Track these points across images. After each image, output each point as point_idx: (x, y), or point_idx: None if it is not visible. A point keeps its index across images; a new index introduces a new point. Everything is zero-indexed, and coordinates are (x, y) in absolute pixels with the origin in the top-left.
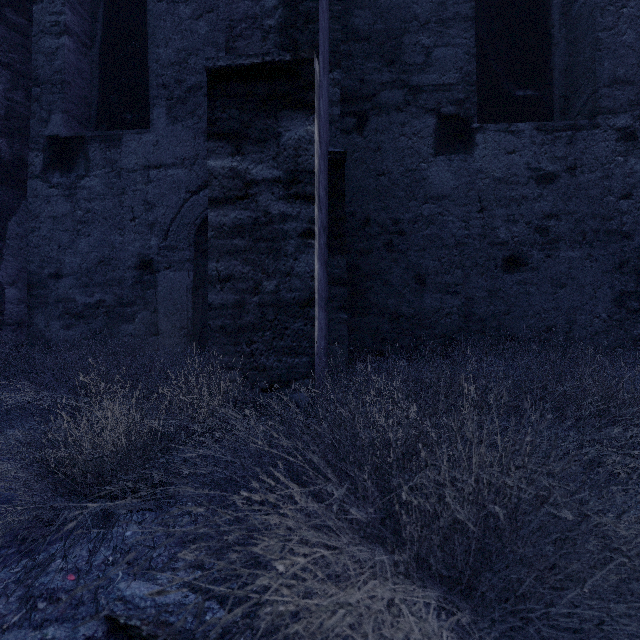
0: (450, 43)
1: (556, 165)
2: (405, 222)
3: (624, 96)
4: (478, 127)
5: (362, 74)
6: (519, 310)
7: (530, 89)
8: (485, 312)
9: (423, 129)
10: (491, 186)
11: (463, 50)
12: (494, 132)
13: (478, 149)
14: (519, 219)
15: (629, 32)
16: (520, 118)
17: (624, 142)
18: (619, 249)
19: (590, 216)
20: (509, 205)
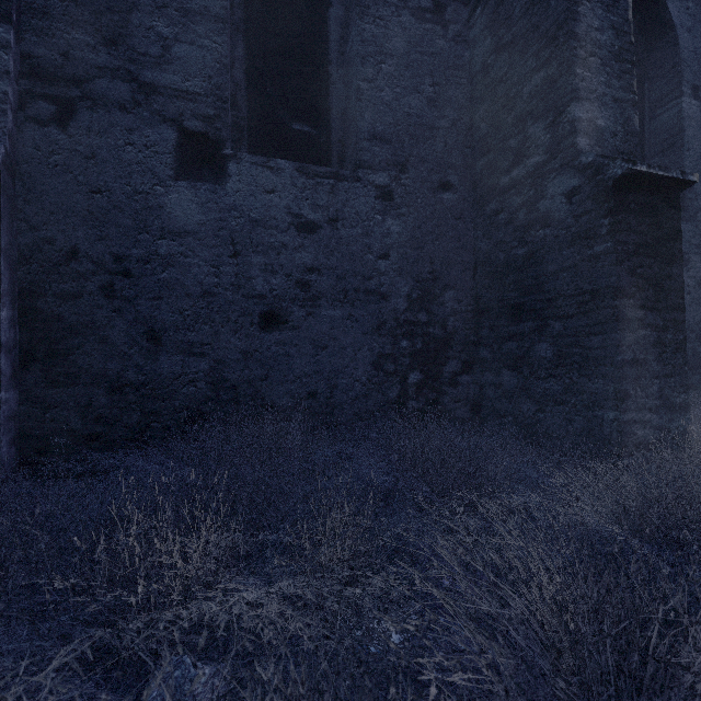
0: (196, 42)
1: (318, 214)
2: (133, 260)
3: (383, 154)
4: (231, 154)
5: (66, 46)
6: (278, 374)
7: (308, 125)
8: (239, 377)
9: (159, 142)
10: (247, 228)
11: (213, 56)
12: (251, 164)
13: (231, 181)
14: (279, 270)
15: (387, 90)
16: (297, 155)
17: (383, 201)
18: (378, 310)
19: (351, 273)
20: (268, 252)
